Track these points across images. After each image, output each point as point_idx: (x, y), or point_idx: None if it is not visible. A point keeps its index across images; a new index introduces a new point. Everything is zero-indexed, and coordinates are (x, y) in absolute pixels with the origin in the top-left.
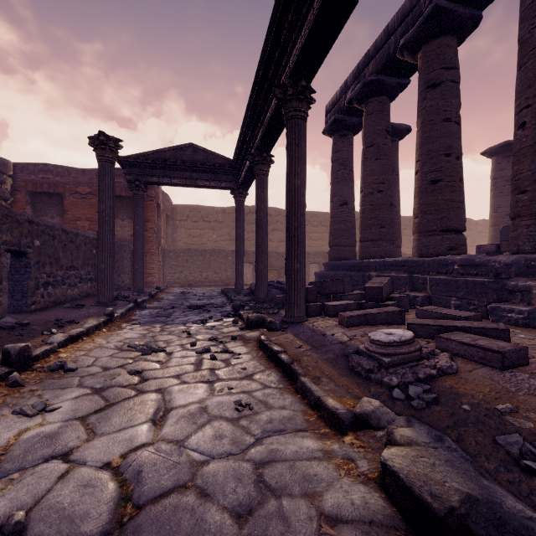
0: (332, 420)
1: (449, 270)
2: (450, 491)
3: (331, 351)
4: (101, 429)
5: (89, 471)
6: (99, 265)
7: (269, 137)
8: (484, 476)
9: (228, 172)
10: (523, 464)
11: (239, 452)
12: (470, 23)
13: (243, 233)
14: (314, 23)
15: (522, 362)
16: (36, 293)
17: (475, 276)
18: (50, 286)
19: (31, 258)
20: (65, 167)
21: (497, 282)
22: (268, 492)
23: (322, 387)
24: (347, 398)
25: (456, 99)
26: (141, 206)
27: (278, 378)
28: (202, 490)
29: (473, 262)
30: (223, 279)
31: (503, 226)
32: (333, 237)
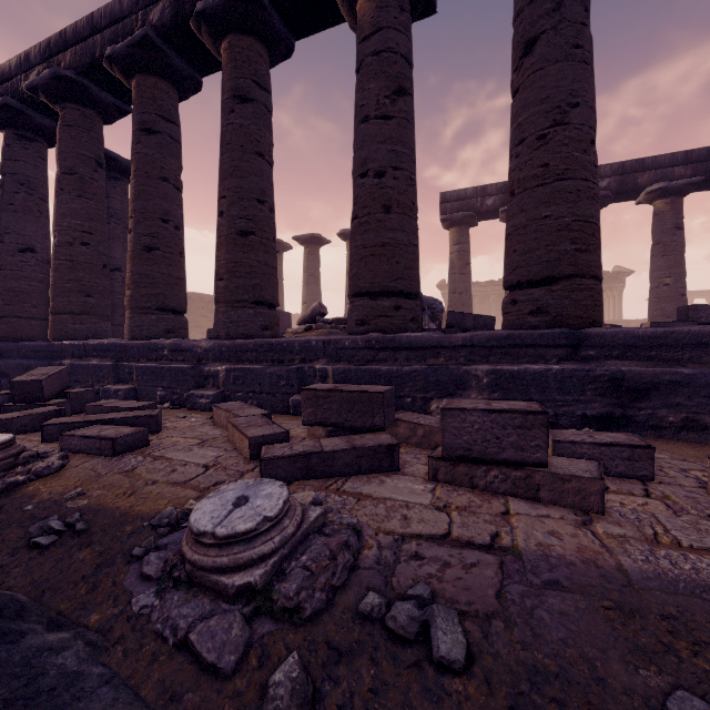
0: None
1: (160, 356)
2: None
3: None
4: None
5: None
6: None
7: None
8: None
9: None
10: (32, 542)
11: None
12: (191, 83)
13: None
14: None
15: (141, 444)
16: None
17: (181, 363)
18: None
19: None
20: None
21: (196, 368)
22: None
23: None
24: None
25: (176, 160)
26: None
27: None
28: None
29: (181, 347)
30: None
31: None
32: (5, 302)
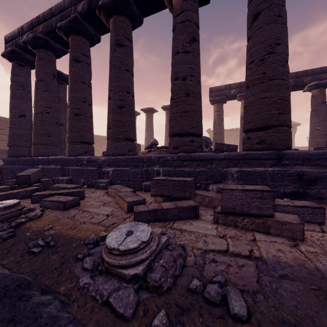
0: None
1: (82, 164)
2: None
3: None
4: None
5: None
6: None
7: None
8: None
9: None
10: (30, 251)
11: None
12: (95, 38)
13: None
14: None
15: (76, 204)
16: None
17: (92, 167)
18: None
19: None
20: None
21: (98, 169)
22: None
23: None
24: None
25: (89, 74)
26: None
27: None
28: None
29: (91, 160)
30: None
31: None
32: (12, 139)
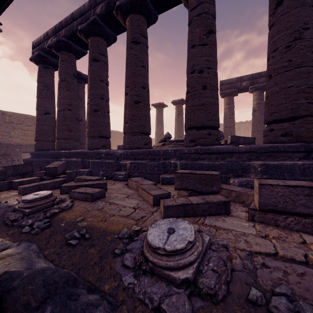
0: None
1: (100, 157)
2: None
3: None
4: None
5: None
6: None
7: None
8: (39, 257)
9: None
10: (68, 243)
11: None
12: (112, 38)
13: None
14: None
15: (102, 196)
16: None
17: (110, 160)
18: None
19: None
20: None
21: (116, 162)
22: None
23: None
24: None
25: (106, 72)
26: None
27: None
28: None
29: (109, 153)
30: None
31: None
32: (38, 134)
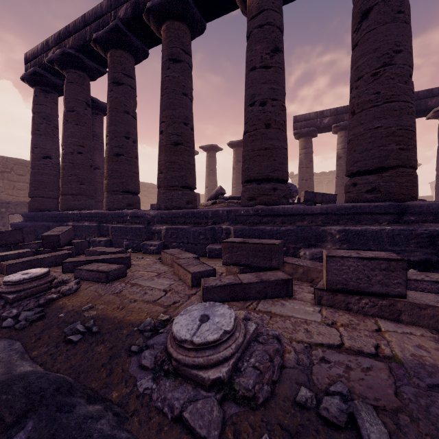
0: None
1: (125, 220)
2: None
3: None
4: None
5: None
6: None
7: None
8: (23, 359)
9: None
10: (67, 339)
11: None
12: (142, 53)
13: None
14: None
15: (122, 275)
16: None
17: (138, 224)
18: None
19: None
20: None
21: (147, 228)
22: None
23: None
24: None
25: (133, 100)
26: None
27: None
28: None
29: (137, 215)
30: None
31: None
32: (34, 188)
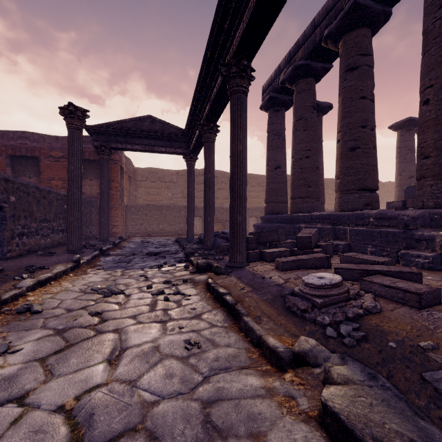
0: (273, 357)
1: (365, 223)
2: (390, 433)
3: (269, 292)
4: (59, 370)
5: (42, 415)
6: (68, 218)
7: (215, 110)
8: (419, 416)
9: (181, 140)
10: None
11: (188, 391)
12: (382, 18)
13: (193, 191)
14: (254, 9)
15: (436, 302)
16: (11, 242)
17: (387, 227)
18: (25, 236)
19: (7, 212)
20: (41, 135)
21: (406, 232)
22: (215, 434)
23: (262, 326)
24: (285, 336)
25: (371, 80)
26: (106, 168)
27: (223, 317)
28: (151, 433)
29: (386, 216)
30: (176, 230)
31: (407, 186)
32: (269, 195)
